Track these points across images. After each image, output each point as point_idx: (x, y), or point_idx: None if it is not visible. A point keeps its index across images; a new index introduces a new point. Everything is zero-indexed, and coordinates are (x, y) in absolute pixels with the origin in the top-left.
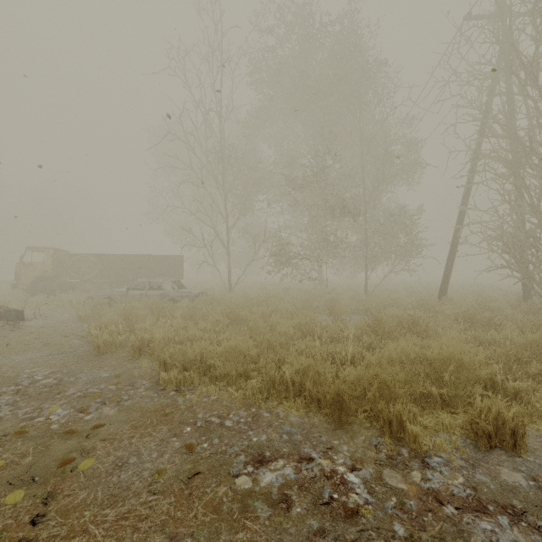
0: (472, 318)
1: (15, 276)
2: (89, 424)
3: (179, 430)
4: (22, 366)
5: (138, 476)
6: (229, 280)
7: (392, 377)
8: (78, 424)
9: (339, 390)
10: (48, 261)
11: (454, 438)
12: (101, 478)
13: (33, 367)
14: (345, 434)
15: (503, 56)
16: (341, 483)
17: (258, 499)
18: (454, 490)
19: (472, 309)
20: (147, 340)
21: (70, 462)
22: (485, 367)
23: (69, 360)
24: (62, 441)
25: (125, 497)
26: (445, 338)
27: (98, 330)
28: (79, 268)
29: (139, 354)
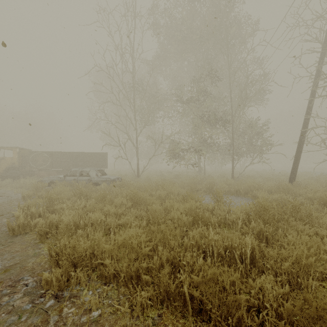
0: None
1: None
2: None
3: None
4: None
5: None
6: (138, 169)
7: None
8: None
9: None
10: (15, 156)
11: None
12: None
13: None
14: None
15: None
16: None
17: None
18: None
19: None
20: (55, 223)
21: None
22: None
23: None
24: None
25: None
26: None
27: (21, 212)
28: (36, 161)
29: (46, 237)
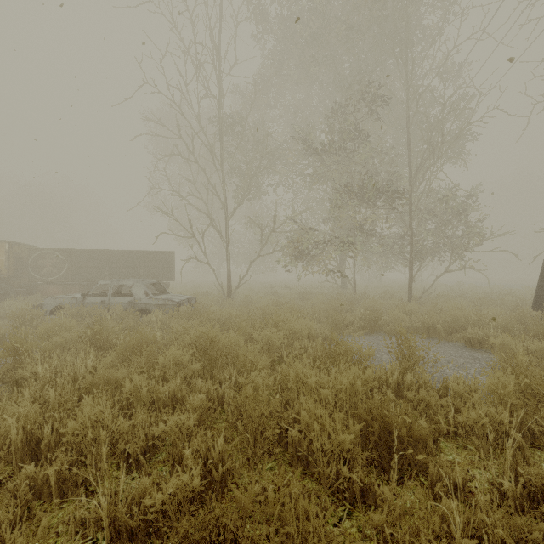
0: None
1: None
2: None
3: None
4: None
5: None
6: (229, 282)
7: None
8: None
9: None
10: (2, 257)
11: None
12: None
13: None
14: None
15: None
16: None
17: None
18: None
19: None
20: None
21: None
22: None
23: None
24: None
25: None
26: None
27: None
28: (41, 267)
29: None
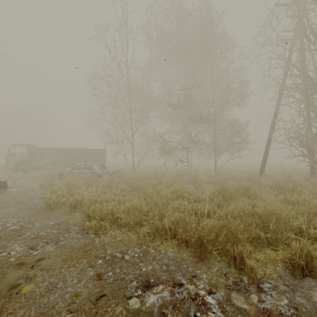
0: (282, 186)
1: (5, 161)
2: (35, 258)
3: (94, 262)
4: (0, 217)
5: (62, 298)
6: (133, 164)
7: (235, 226)
8: (28, 258)
9: (200, 236)
10: (25, 152)
11: (278, 269)
12: (36, 299)
13: (7, 217)
14: (204, 265)
15: (299, 27)
16: (202, 303)
17: (144, 316)
18: (282, 310)
19: (281, 181)
20: (80, 200)
21: (17, 287)
22: (296, 220)
23: (31, 213)
24: (14, 270)
25: (50, 315)
26: (268, 200)
27: (50, 194)
28: (43, 156)
29: (74, 209)
